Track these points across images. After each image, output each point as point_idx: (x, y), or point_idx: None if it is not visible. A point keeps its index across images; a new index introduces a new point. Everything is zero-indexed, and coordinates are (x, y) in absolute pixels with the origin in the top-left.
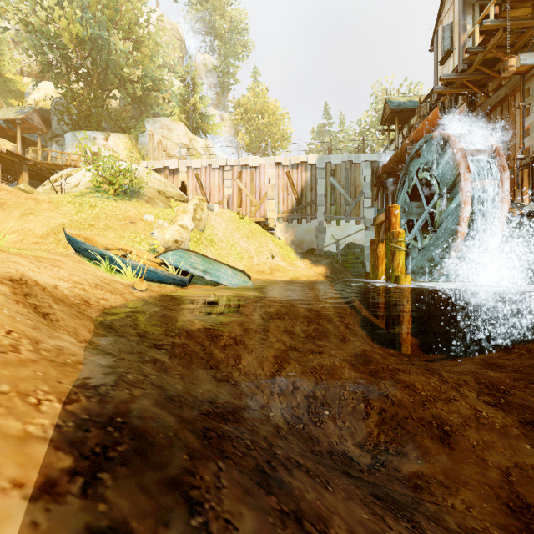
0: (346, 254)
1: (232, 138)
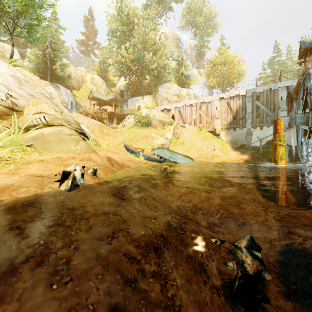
0: (267, 147)
1: (205, 82)
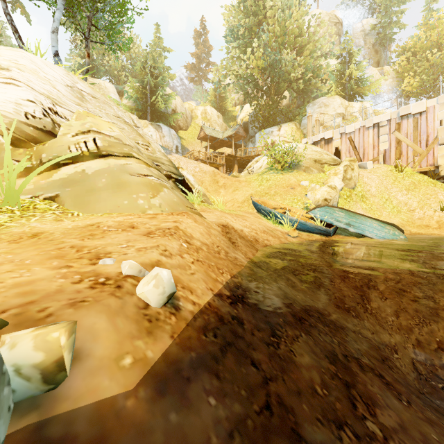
0: None
1: (395, 88)
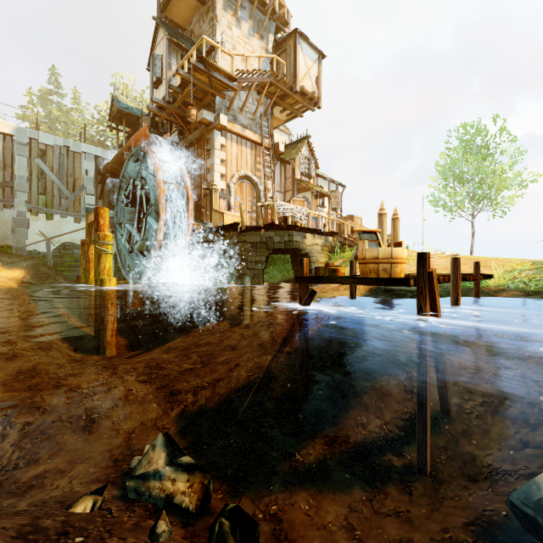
0: (62, 255)
1: None
